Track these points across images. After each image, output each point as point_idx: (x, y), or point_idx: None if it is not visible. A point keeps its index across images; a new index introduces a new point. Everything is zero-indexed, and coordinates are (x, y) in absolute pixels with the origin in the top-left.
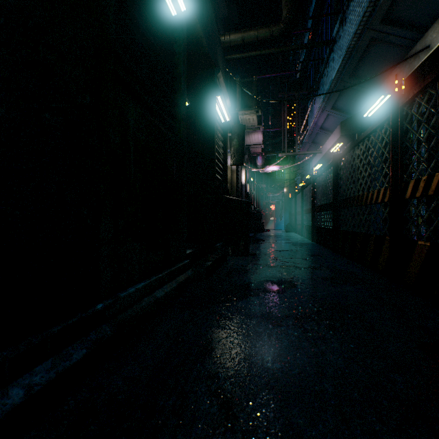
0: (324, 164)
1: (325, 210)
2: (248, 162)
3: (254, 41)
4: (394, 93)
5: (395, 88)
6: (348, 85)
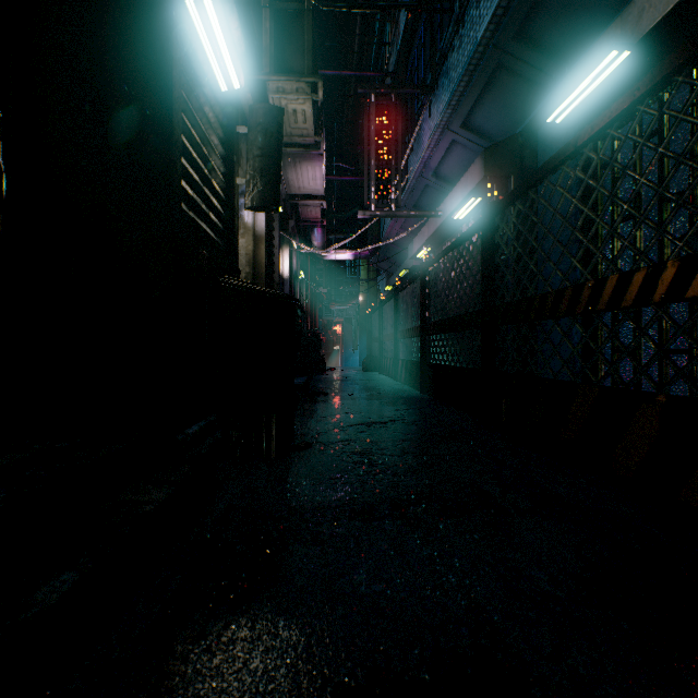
0: (434, 249)
1: (456, 330)
2: (296, 235)
3: None
4: (635, 50)
5: None
6: (507, 61)
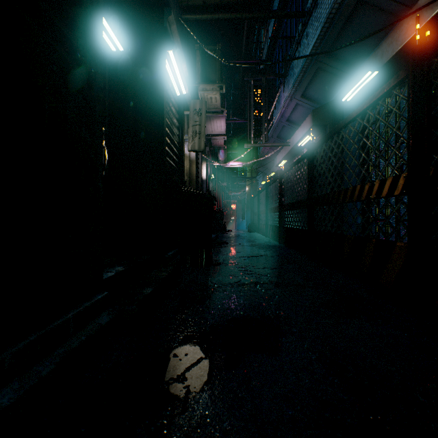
0: (288, 161)
1: (296, 209)
2: (210, 155)
3: (217, 3)
4: (381, 70)
5: (416, 34)
6: (322, 66)
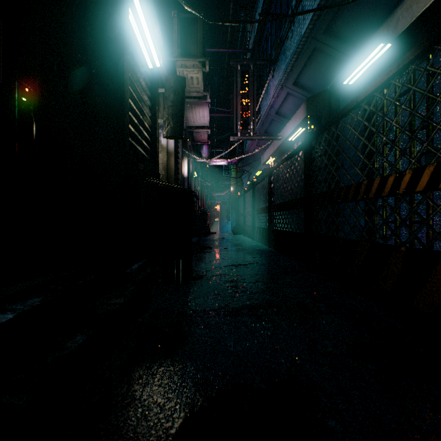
0: (277, 159)
1: (289, 209)
2: (192, 150)
3: None
4: (394, 43)
5: None
6: (320, 46)
